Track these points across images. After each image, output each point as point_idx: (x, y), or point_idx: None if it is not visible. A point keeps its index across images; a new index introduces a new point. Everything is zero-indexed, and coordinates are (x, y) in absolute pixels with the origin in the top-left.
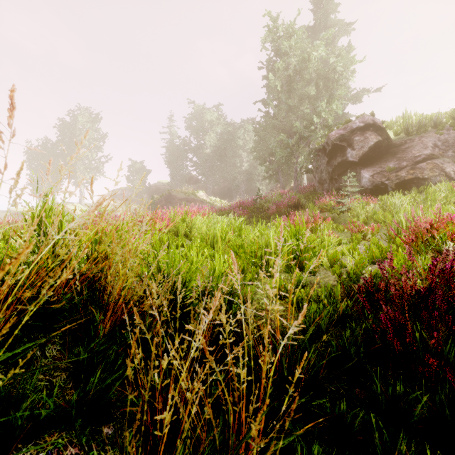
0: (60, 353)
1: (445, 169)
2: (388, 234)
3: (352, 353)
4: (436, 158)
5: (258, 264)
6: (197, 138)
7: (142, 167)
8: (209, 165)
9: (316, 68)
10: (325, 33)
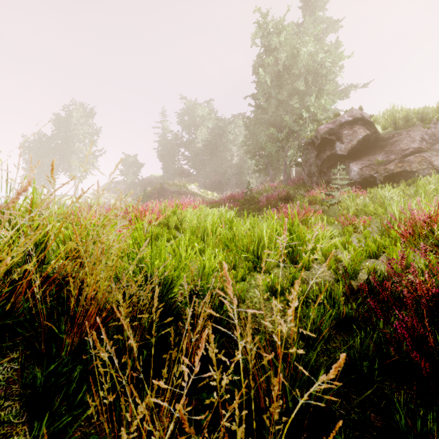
0: (17, 374)
1: (433, 162)
2: (381, 227)
3: (364, 369)
4: (424, 152)
5: (250, 259)
6: (189, 132)
7: (135, 161)
8: (200, 159)
9: (305, 64)
10: (314, 30)
